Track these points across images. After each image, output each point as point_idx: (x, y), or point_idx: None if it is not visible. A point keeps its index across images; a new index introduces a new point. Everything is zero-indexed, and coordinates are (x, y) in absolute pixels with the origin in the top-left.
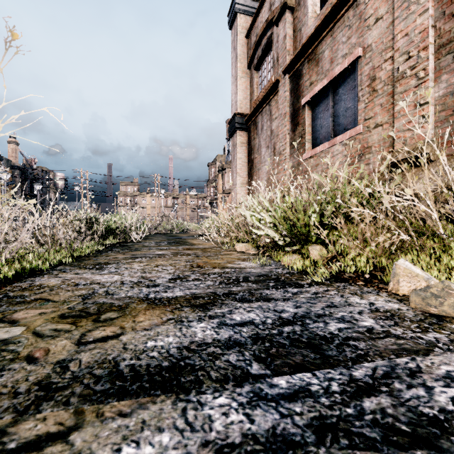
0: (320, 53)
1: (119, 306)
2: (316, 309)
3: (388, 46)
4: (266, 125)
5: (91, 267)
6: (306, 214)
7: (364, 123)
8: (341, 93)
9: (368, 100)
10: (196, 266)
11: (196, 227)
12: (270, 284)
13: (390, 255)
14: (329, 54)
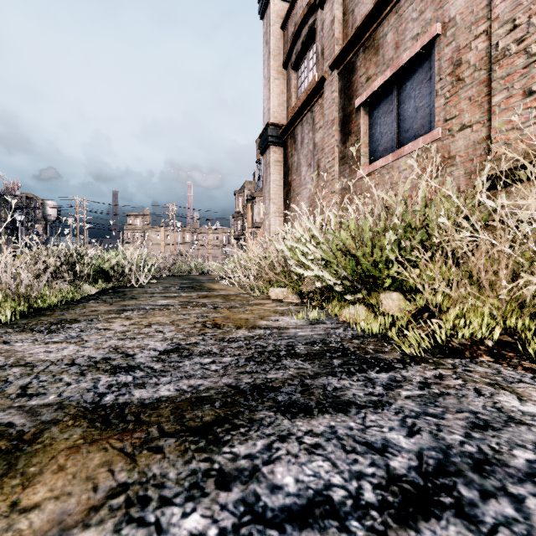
0: (381, 37)
1: (18, 435)
2: (456, 438)
3: (480, 16)
4: (307, 137)
5: (42, 327)
6: (377, 246)
7: (445, 125)
8: (410, 89)
9: (450, 93)
10: (210, 325)
11: (220, 268)
12: (334, 361)
13: (518, 309)
14: (393, 37)
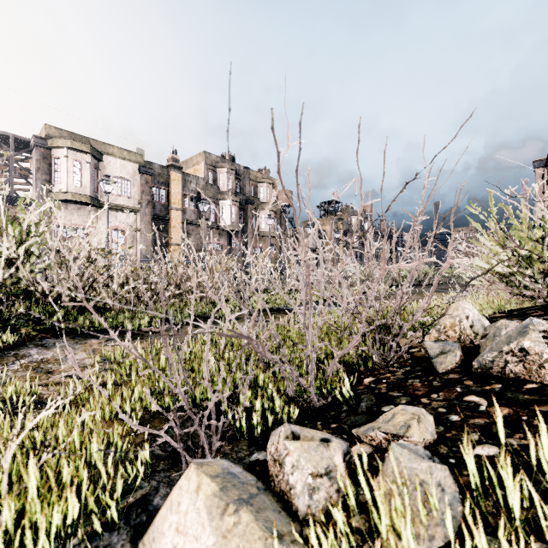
0: None
1: None
2: None
3: None
4: None
5: None
6: None
7: None
8: None
9: None
10: None
11: None
12: None
13: None
14: None
